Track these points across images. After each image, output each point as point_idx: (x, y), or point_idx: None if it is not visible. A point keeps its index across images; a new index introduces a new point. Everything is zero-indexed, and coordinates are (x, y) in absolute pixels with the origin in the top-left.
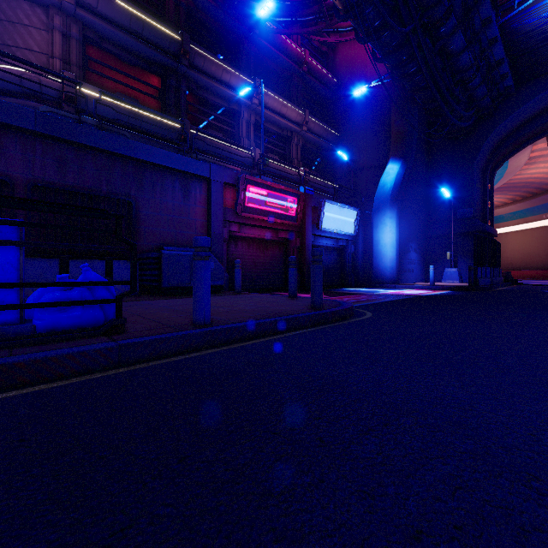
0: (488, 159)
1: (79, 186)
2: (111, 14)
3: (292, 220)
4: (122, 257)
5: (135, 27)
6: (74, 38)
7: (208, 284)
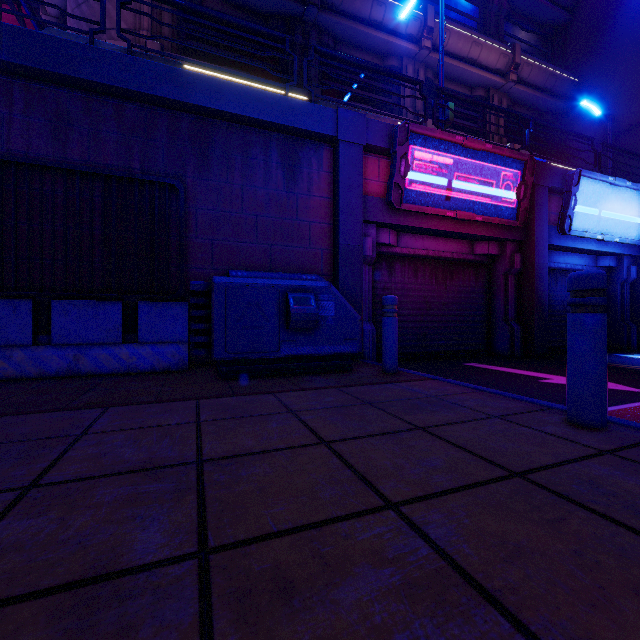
0: None
1: (90, 165)
2: None
3: (506, 216)
4: (169, 295)
5: None
6: None
7: None
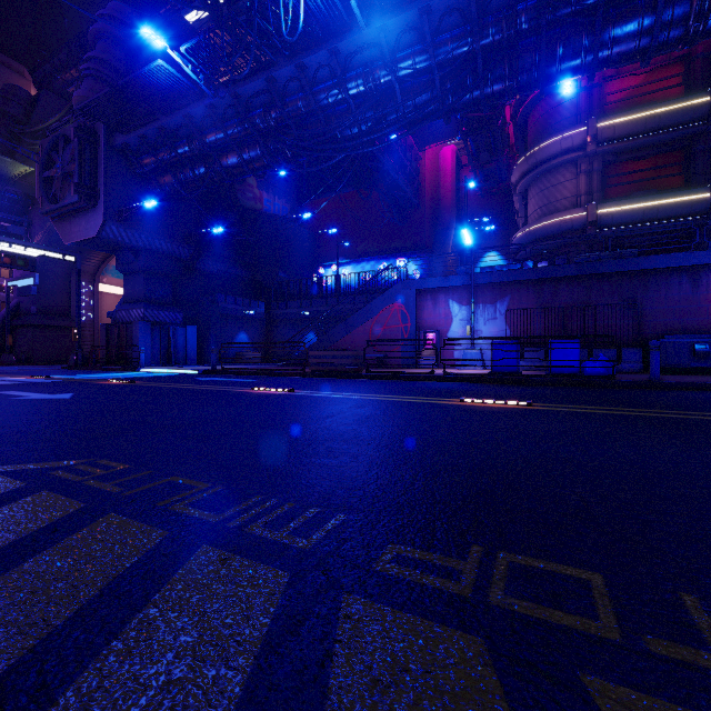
0: None
1: (598, 300)
2: (626, 132)
3: None
4: (629, 344)
5: (650, 126)
6: (595, 171)
7: (657, 362)
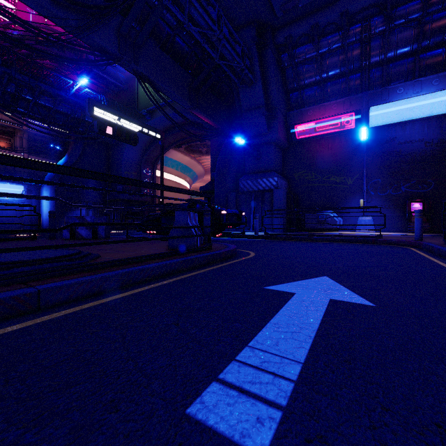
0: (141, 158)
1: None
2: None
3: None
4: None
5: None
6: None
7: None
